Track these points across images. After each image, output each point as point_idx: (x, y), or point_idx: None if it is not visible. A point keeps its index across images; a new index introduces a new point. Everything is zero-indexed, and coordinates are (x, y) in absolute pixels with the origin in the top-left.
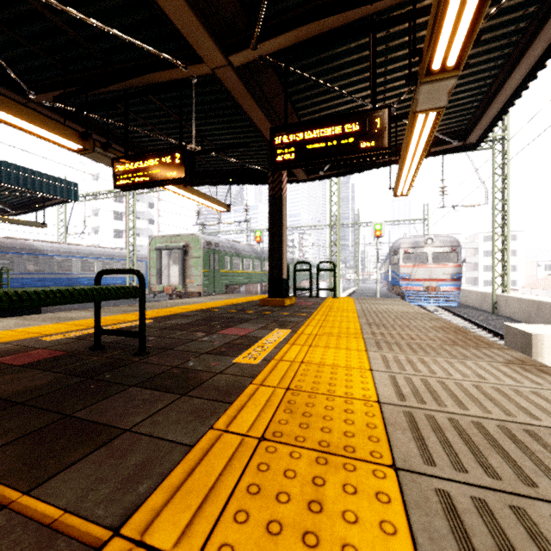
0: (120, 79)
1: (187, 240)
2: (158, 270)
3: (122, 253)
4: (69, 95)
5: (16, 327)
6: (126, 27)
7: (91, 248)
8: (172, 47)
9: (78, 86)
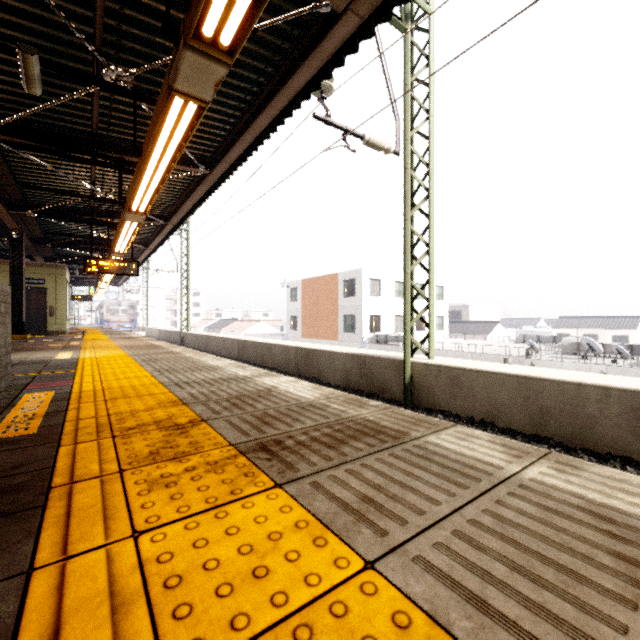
0: None
1: None
2: None
3: None
4: None
5: None
6: None
7: None
8: None
9: None
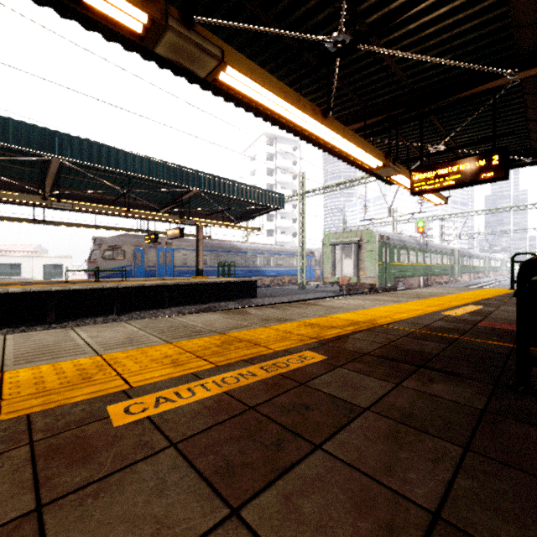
0: (432, 102)
1: (360, 235)
2: (333, 263)
3: (288, 249)
4: (372, 126)
5: (380, 305)
6: (456, 56)
7: (268, 246)
8: (490, 61)
9: (376, 117)
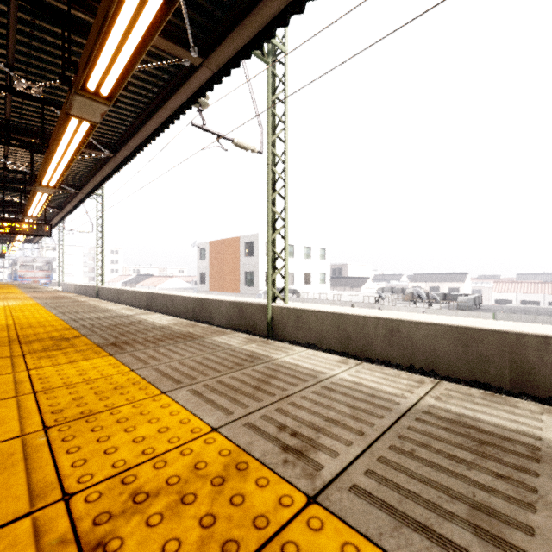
0: None
1: None
2: None
3: None
4: None
5: None
6: None
7: None
8: None
9: None
